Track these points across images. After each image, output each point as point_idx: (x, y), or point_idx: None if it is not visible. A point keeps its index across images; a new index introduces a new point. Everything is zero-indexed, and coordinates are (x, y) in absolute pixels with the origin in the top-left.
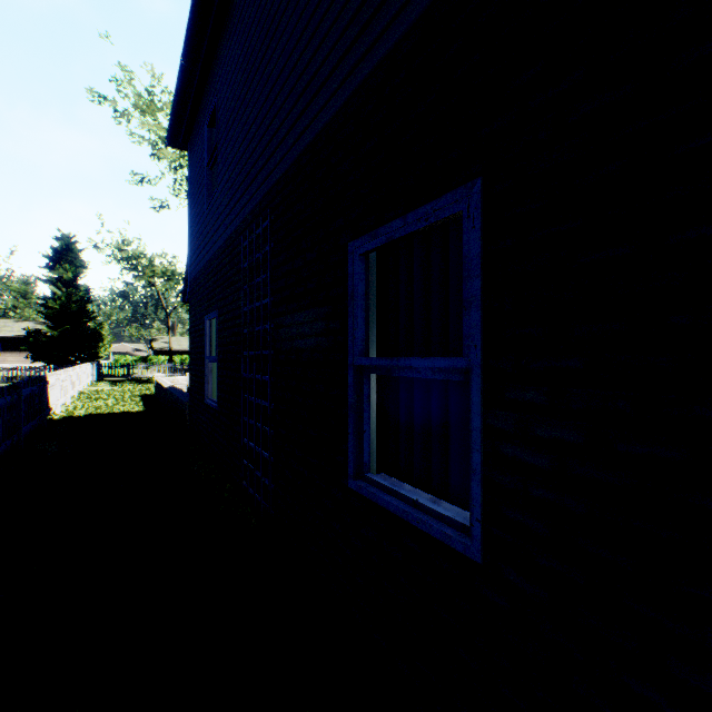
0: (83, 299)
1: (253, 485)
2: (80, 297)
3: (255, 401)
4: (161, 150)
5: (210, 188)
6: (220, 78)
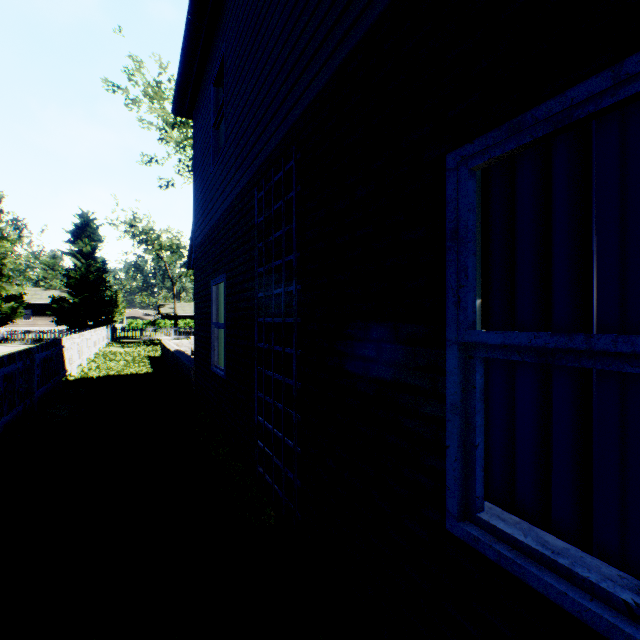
0: (100, 270)
1: (269, 472)
2: (97, 268)
3: (273, 376)
4: (168, 134)
5: (216, 149)
6: (228, 26)
